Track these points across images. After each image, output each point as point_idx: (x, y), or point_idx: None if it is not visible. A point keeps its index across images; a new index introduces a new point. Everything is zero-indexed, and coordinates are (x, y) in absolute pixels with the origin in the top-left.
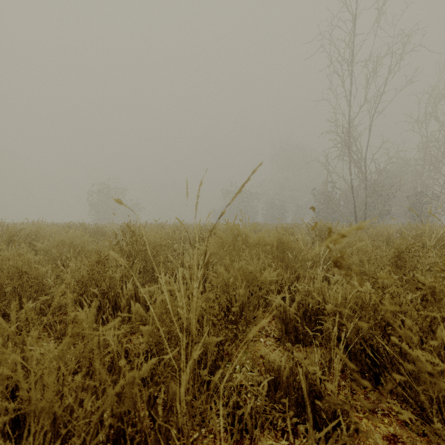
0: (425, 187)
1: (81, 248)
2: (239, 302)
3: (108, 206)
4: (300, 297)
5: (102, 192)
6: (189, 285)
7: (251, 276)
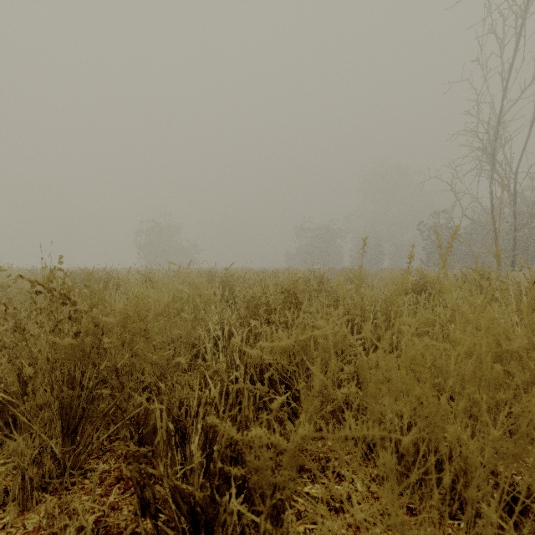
0: None
1: None
2: None
3: (159, 248)
4: None
5: (153, 232)
6: None
7: None
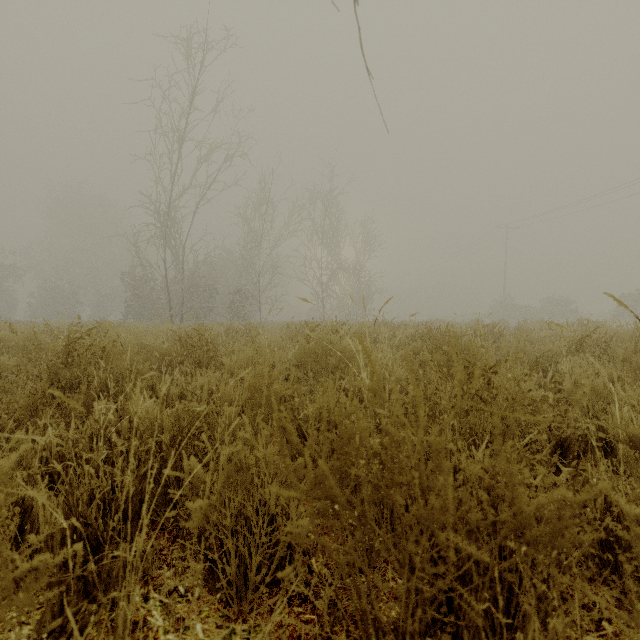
0: (239, 285)
1: None
2: None
3: None
4: (36, 372)
5: None
6: None
7: None
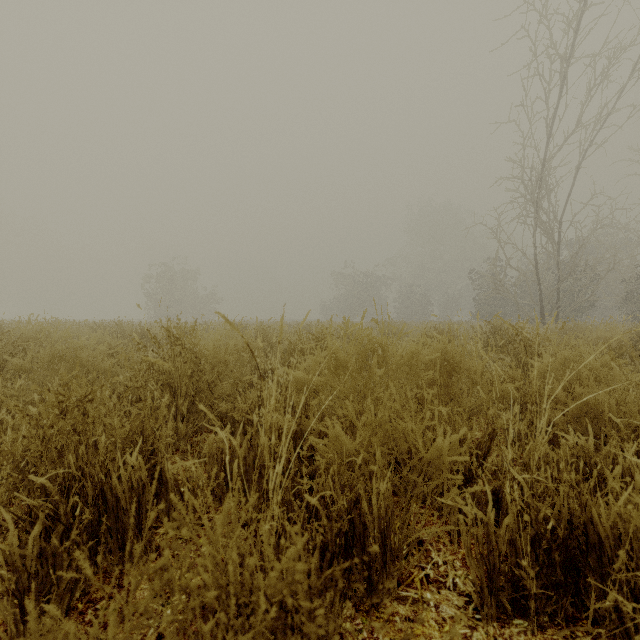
0: None
1: (93, 366)
2: (392, 578)
3: (171, 297)
4: (521, 503)
5: (164, 277)
6: (243, 507)
7: (403, 447)
